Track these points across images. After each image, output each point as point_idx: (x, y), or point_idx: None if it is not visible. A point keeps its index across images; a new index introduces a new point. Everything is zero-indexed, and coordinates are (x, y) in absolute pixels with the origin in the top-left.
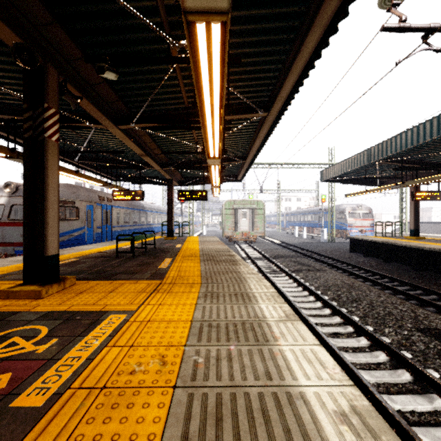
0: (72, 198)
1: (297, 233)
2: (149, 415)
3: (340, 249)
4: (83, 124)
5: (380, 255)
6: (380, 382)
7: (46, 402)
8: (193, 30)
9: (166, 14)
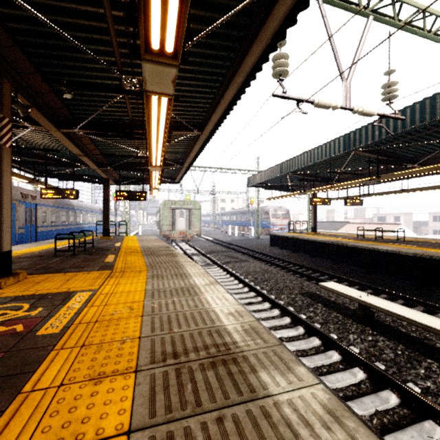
0: None
1: (230, 232)
2: (131, 326)
3: (264, 244)
4: (19, 123)
5: (291, 247)
6: (272, 326)
7: (61, 330)
8: (148, 95)
9: (120, 57)
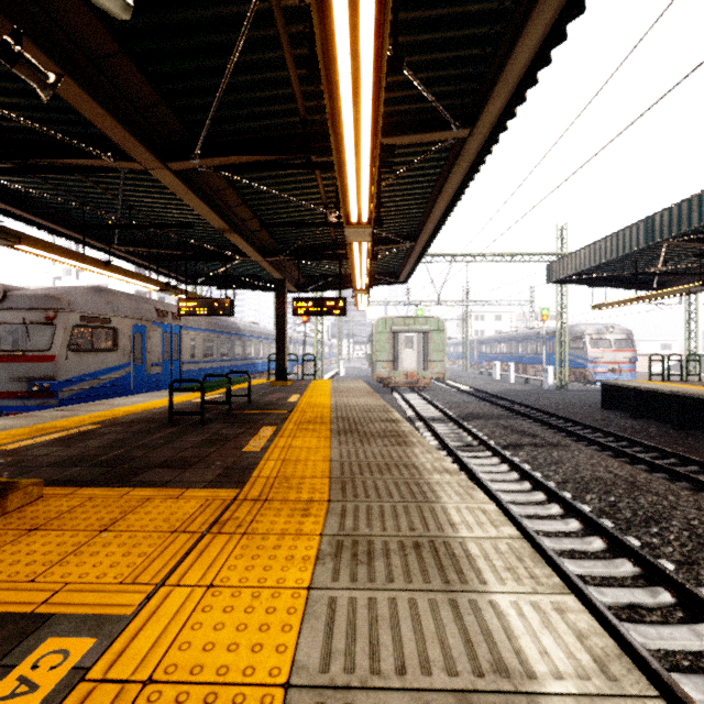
0: (105, 311)
1: (498, 374)
2: None
3: (582, 402)
4: (100, 161)
5: (665, 416)
6: None
7: None
8: None
9: None
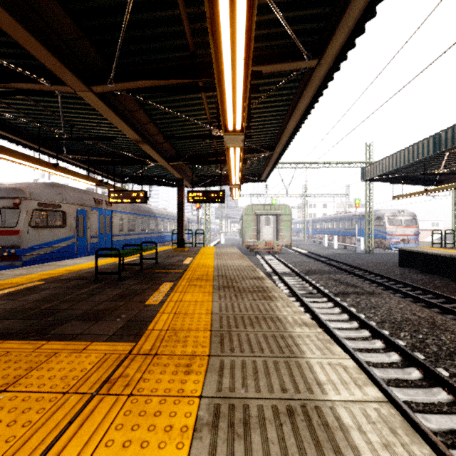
0: (57, 200)
1: (326, 243)
2: None
3: (384, 262)
4: (41, 85)
5: (445, 272)
6: None
7: None
8: None
9: None
